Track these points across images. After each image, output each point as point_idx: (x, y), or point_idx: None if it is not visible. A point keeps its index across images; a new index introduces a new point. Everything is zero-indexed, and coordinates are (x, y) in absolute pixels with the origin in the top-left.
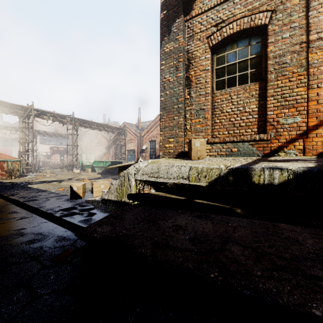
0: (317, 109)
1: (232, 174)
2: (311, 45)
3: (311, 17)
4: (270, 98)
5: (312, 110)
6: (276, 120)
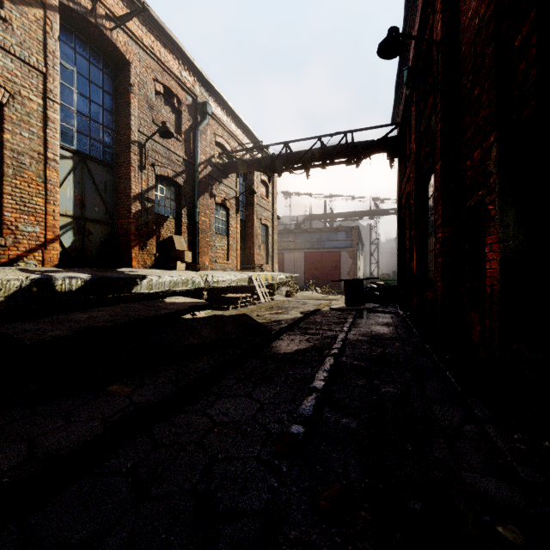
0: (54, 224)
1: (37, 285)
2: (49, 162)
3: (49, 135)
4: (8, 197)
5: (50, 224)
6: (15, 224)
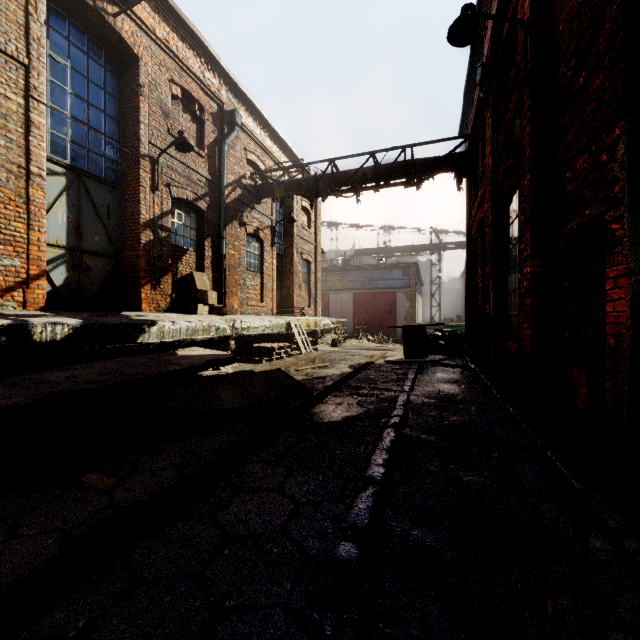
0: (39, 256)
1: (6, 333)
2: (33, 177)
3: (32, 144)
4: None
5: (34, 256)
6: None
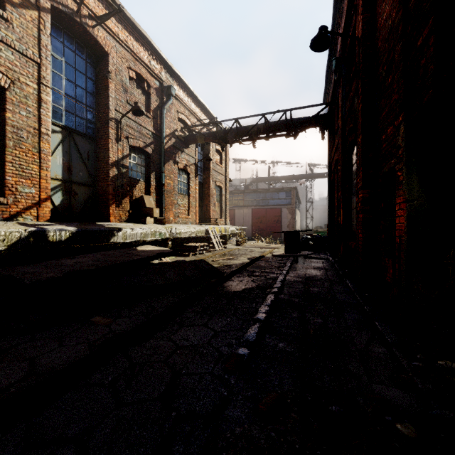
0: (46, 186)
1: (33, 236)
2: (43, 135)
3: (42, 114)
4: (9, 164)
5: (44, 186)
6: (15, 187)
